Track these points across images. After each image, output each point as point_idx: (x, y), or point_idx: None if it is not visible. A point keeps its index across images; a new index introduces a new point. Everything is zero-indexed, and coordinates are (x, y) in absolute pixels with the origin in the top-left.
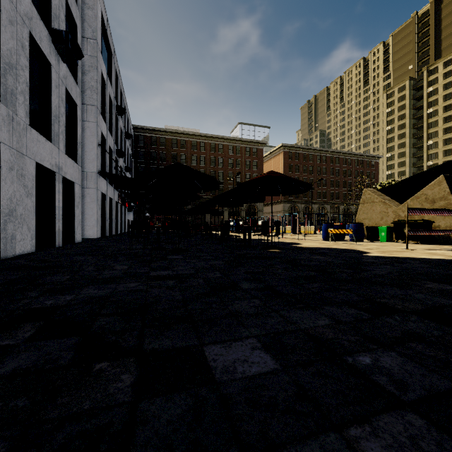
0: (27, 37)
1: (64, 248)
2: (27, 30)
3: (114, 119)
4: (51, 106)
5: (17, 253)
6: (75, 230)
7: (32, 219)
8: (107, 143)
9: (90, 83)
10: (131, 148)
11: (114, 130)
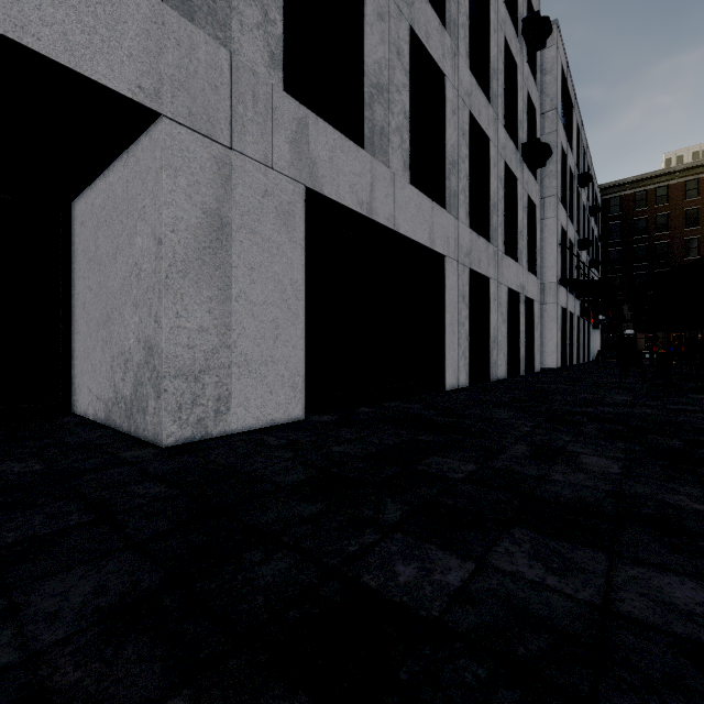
0: (502, 169)
1: (531, 377)
2: (502, 161)
3: (575, 197)
4: (516, 223)
5: (497, 378)
6: (534, 357)
7: (505, 345)
8: (567, 237)
9: (547, 169)
10: (596, 227)
11: (575, 213)
